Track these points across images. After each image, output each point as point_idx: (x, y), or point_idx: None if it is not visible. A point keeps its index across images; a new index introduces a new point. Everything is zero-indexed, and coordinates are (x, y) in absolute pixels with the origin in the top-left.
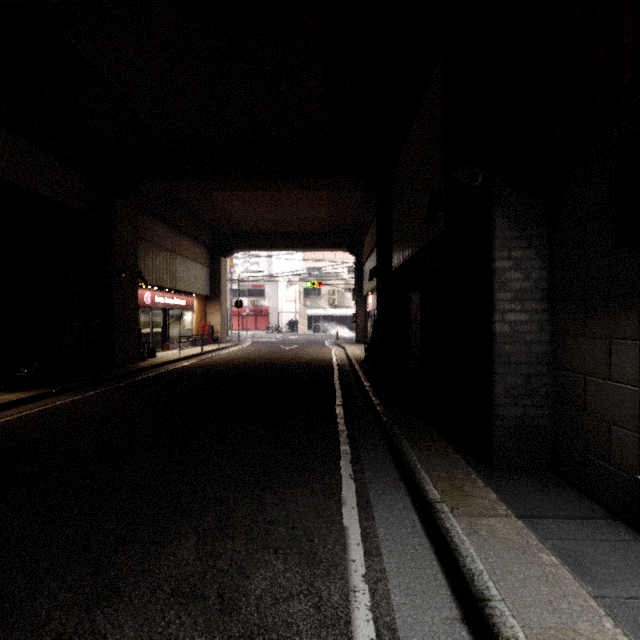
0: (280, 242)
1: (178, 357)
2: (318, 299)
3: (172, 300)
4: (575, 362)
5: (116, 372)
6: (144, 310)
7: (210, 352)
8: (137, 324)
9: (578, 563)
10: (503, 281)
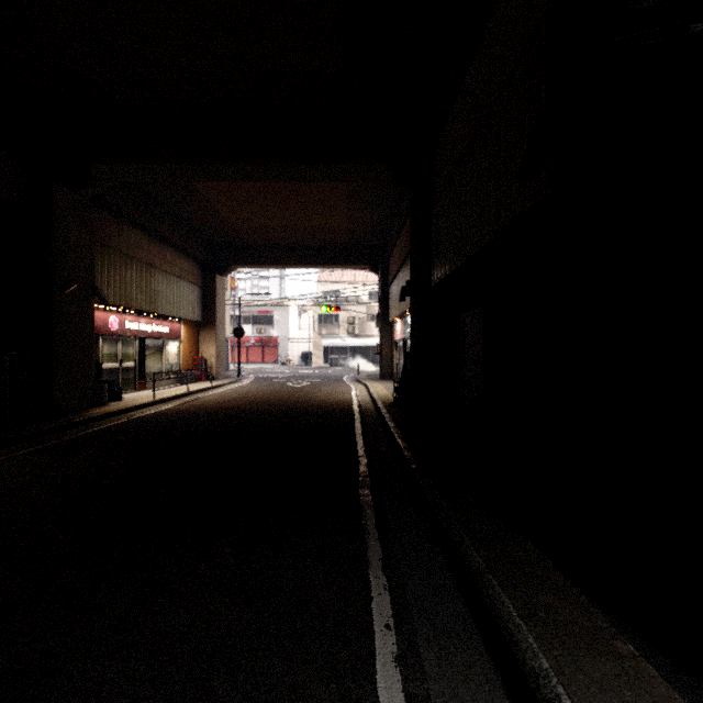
0: (289, 257)
1: (152, 400)
2: (335, 327)
3: (150, 326)
4: None
5: (48, 425)
6: (109, 339)
7: (198, 392)
8: (92, 357)
9: None
10: None
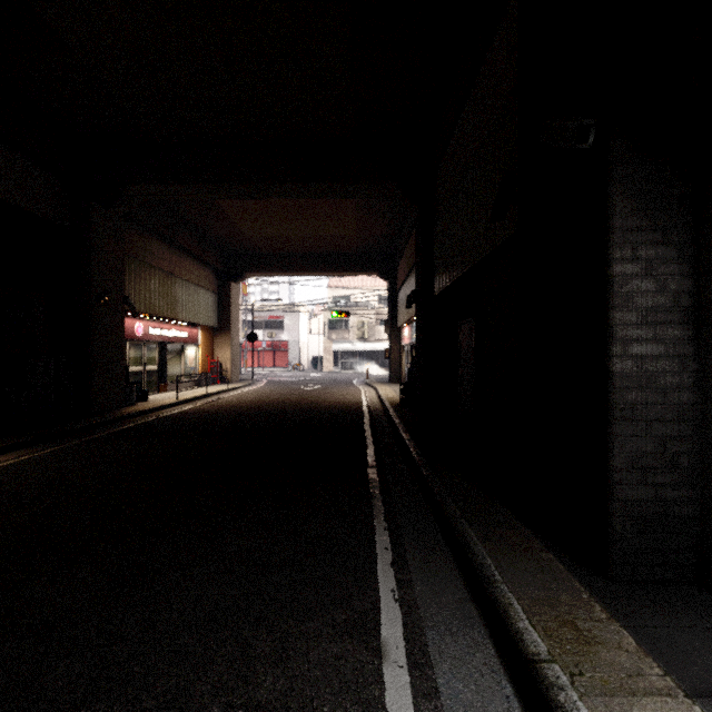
0: (301, 265)
1: (175, 400)
2: (345, 332)
3: (171, 332)
4: None
5: (91, 421)
6: (135, 344)
7: (216, 394)
8: (123, 360)
9: None
10: (625, 294)
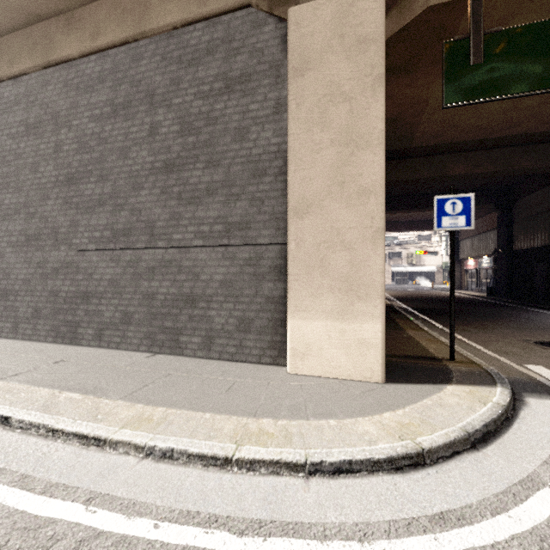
0: (400, 227)
1: None
2: (399, 260)
3: None
4: None
5: None
6: None
7: None
8: None
9: None
10: None
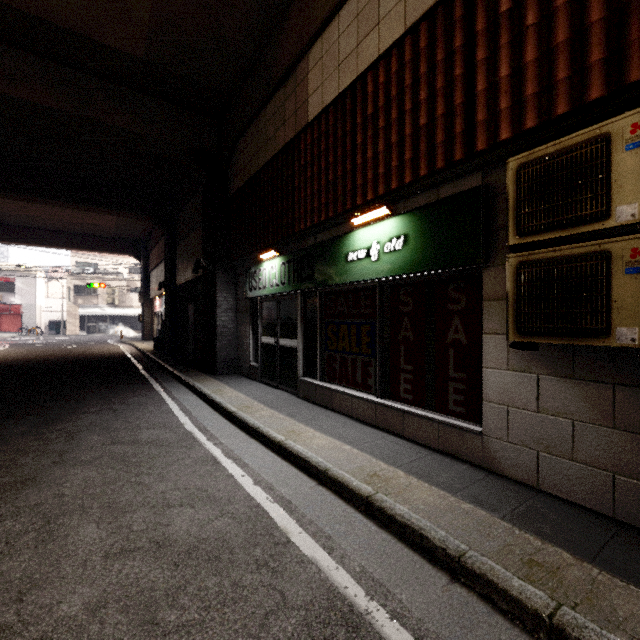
0: (54, 240)
1: None
2: (94, 298)
3: None
4: (241, 334)
5: None
6: None
7: None
8: None
9: (228, 383)
10: (220, 305)
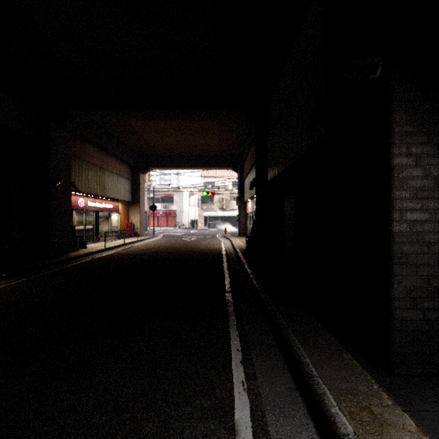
0: (183, 162)
1: (104, 248)
2: (211, 204)
3: (101, 204)
4: None
5: (49, 261)
6: (78, 212)
7: (130, 243)
8: (70, 222)
9: None
10: (402, 178)
